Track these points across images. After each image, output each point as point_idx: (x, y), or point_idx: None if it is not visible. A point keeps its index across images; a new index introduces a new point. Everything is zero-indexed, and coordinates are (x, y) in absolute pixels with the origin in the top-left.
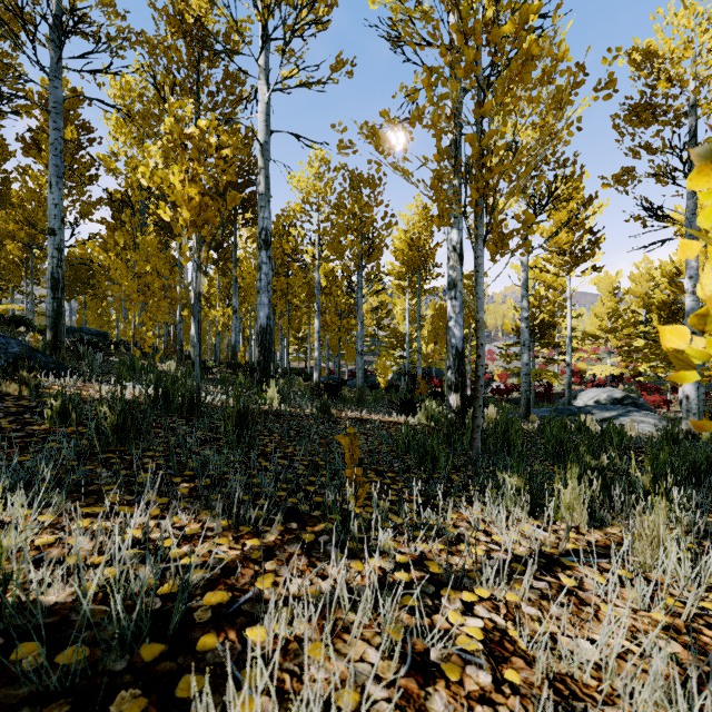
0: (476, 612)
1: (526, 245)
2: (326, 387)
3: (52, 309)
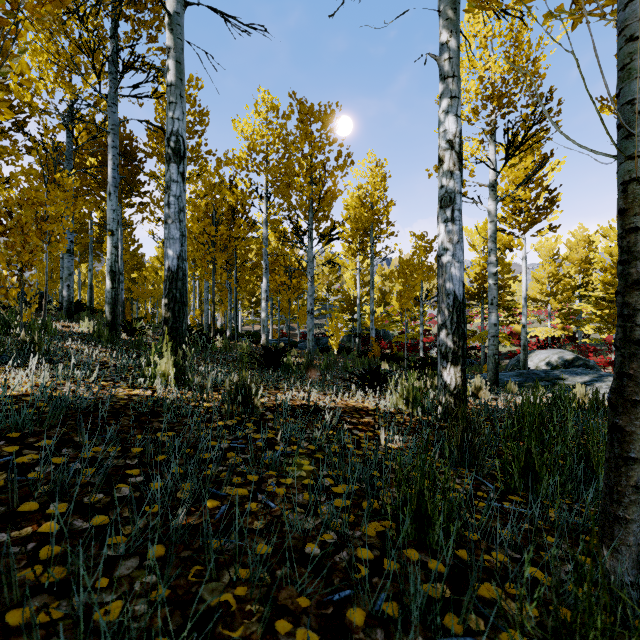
0: None
1: None
2: (266, 353)
3: None
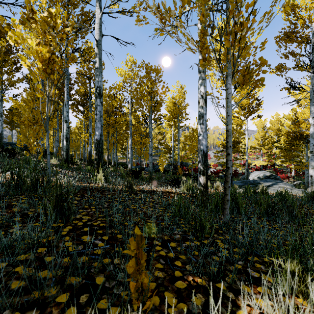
0: None
1: (261, 80)
2: (133, 172)
3: None
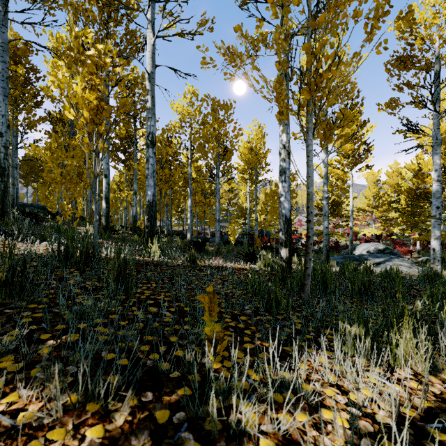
0: None
1: (346, 135)
2: (195, 243)
3: (0, 189)
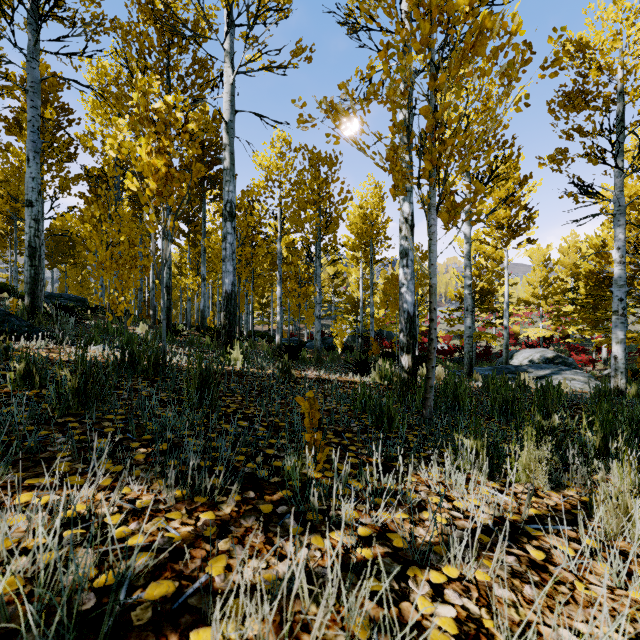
0: (447, 597)
1: (477, 214)
2: (287, 349)
3: (30, 276)
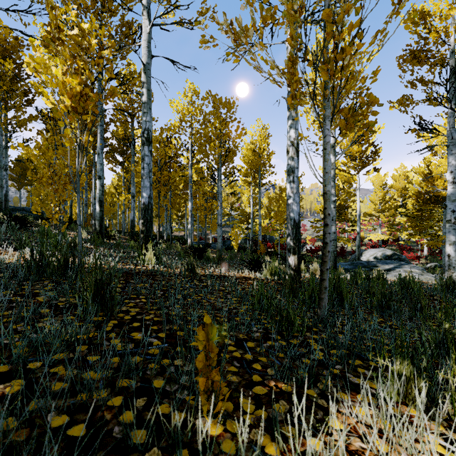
0: None
1: (370, 124)
2: (195, 250)
3: None
